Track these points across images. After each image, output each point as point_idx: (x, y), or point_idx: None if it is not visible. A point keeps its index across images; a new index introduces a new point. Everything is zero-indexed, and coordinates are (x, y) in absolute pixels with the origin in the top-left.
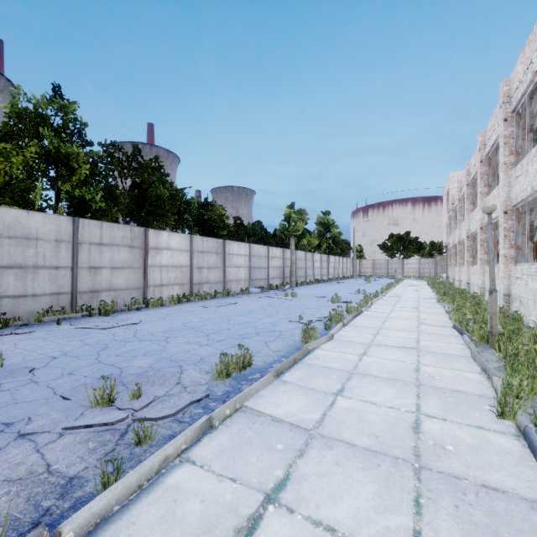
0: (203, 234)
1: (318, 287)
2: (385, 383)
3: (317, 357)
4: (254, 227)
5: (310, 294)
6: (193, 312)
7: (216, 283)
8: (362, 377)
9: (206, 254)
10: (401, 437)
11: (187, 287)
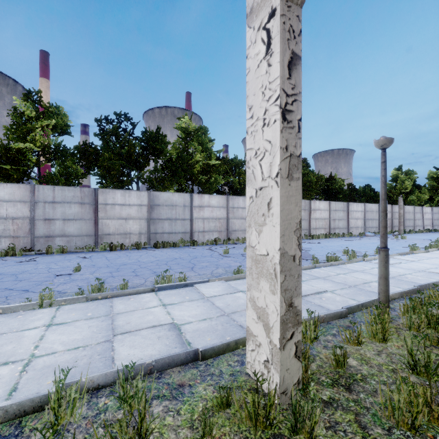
0: (327, 198)
1: (427, 235)
2: None
3: (418, 255)
4: (364, 190)
5: (418, 238)
6: (340, 241)
7: (343, 228)
8: (438, 258)
9: (337, 212)
10: None
11: (327, 230)
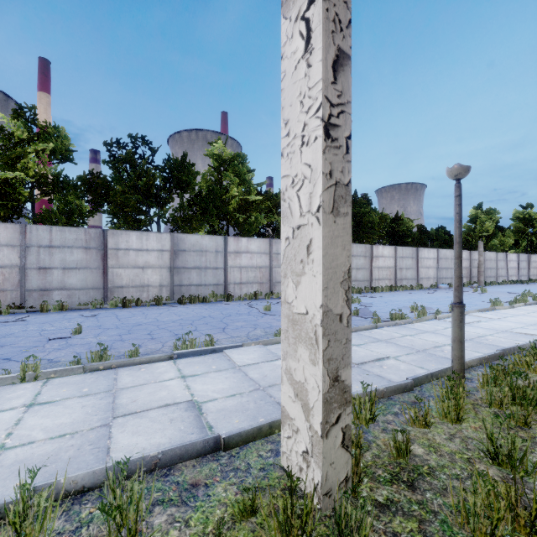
0: (393, 242)
1: (512, 287)
2: (536, 317)
3: (501, 311)
4: (437, 232)
5: (501, 291)
6: (407, 295)
7: (411, 279)
8: (524, 316)
9: (405, 259)
10: (531, 322)
11: (393, 281)
